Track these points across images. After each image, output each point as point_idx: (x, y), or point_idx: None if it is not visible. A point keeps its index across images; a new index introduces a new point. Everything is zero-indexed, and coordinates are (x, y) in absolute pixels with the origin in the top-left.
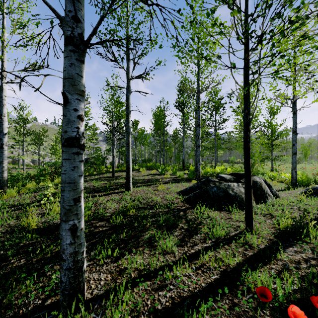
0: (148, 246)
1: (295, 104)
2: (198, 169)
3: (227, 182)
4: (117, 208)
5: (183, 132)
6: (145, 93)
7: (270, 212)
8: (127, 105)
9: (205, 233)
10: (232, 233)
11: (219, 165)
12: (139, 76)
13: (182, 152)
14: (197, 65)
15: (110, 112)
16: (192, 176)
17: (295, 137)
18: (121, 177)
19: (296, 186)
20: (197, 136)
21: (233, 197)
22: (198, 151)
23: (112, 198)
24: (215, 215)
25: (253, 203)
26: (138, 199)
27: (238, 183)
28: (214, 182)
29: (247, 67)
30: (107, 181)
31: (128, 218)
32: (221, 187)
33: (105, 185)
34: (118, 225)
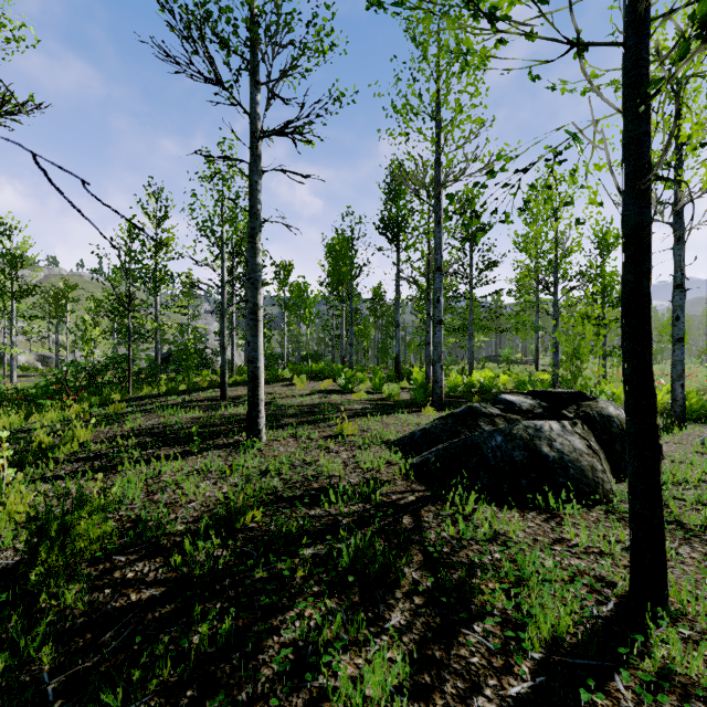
0: (292, 699)
1: (682, 215)
2: (439, 380)
3: (528, 417)
4: (212, 501)
5: (397, 291)
6: (301, 175)
7: (677, 518)
8: (253, 206)
9: (501, 618)
10: (594, 617)
11: (479, 367)
12: (284, 127)
13: (393, 339)
14: (434, 119)
15: (214, 235)
16: (421, 397)
17: (682, 300)
18: (245, 400)
19: (684, 422)
20: (434, 297)
21: (556, 464)
22: (436, 335)
23: (203, 467)
24: (517, 534)
25: (611, 482)
26: (278, 469)
27: (561, 422)
28: (490, 416)
29: (642, 36)
30: (203, 412)
31: (237, 545)
32: (517, 433)
33: (196, 422)
34: (197, 576)
